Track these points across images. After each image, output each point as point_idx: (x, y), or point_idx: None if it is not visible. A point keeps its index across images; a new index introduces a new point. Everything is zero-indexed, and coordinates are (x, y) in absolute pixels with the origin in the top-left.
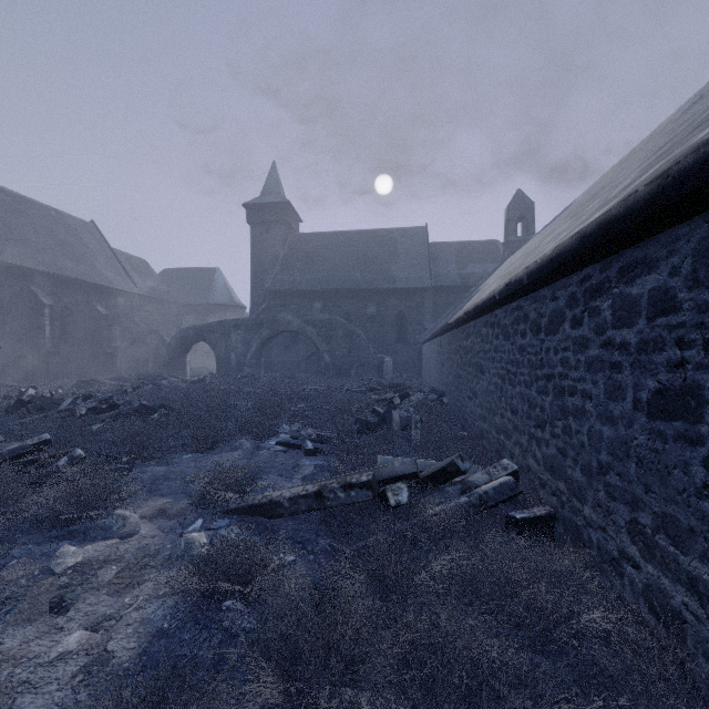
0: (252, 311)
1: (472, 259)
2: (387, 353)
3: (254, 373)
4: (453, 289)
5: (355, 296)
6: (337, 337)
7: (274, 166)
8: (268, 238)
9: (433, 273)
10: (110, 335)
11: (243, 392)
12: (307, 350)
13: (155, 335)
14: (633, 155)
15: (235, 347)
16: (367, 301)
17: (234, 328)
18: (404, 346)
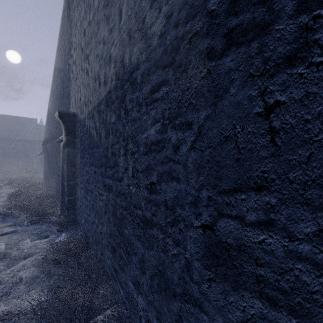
0: None
1: None
2: (20, 161)
3: None
4: None
5: (5, 140)
6: None
7: None
8: None
9: (39, 135)
10: None
11: None
12: None
13: None
14: None
15: None
16: (11, 143)
17: None
18: (27, 158)
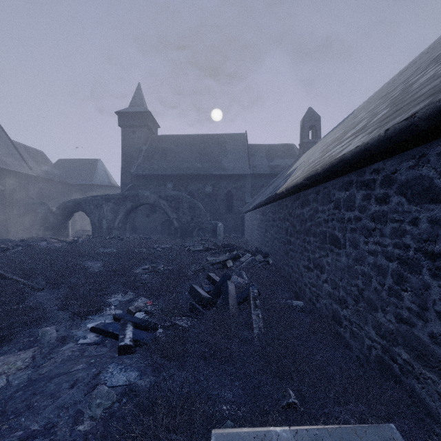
0: (122, 190)
1: (277, 156)
2: (219, 220)
3: (119, 235)
4: (265, 176)
5: (196, 179)
6: (183, 208)
7: (139, 86)
8: (134, 137)
9: (251, 164)
10: (6, 205)
11: (100, 253)
12: (162, 218)
13: (44, 206)
14: (414, 64)
15: (106, 215)
16: (205, 183)
17: (105, 201)
18: (231, 215)
